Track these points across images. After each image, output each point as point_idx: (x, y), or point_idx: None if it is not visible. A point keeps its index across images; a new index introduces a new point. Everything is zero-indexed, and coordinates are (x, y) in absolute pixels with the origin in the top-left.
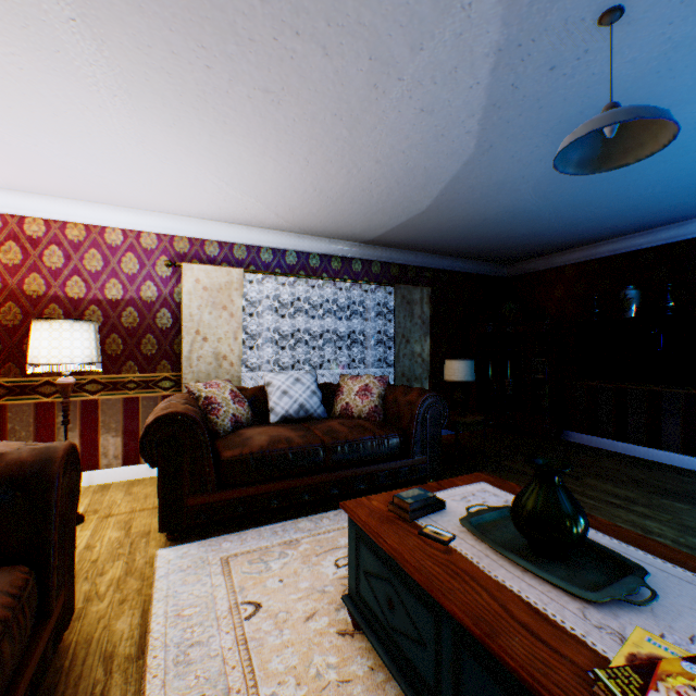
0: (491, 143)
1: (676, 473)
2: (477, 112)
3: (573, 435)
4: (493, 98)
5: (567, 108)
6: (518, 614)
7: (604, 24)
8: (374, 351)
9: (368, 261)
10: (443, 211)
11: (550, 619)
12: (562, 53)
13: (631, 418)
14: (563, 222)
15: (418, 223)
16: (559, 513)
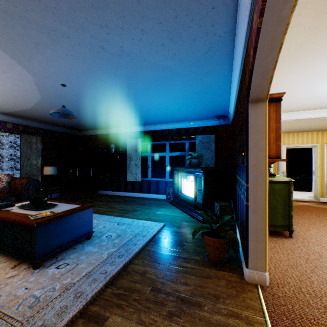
0: (47, 97)
1: (121, 197)
2: (37, 90)
3: (100, 191)
4: (40, 89)
5: (66, 97)
6: (19, 215)
7: (63, 86)
8: (9, 163)
9: (4, 122)
10: (39, 110)
11: (27, 214)
12: (56, 87)
13: (114, 183)
14: (90, 121)
15: (29, 112)
16: (39, 196)
